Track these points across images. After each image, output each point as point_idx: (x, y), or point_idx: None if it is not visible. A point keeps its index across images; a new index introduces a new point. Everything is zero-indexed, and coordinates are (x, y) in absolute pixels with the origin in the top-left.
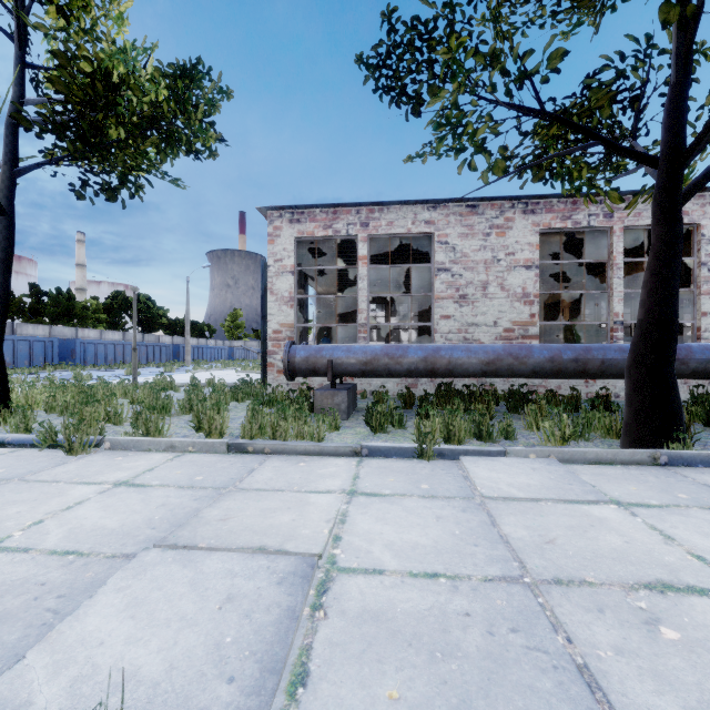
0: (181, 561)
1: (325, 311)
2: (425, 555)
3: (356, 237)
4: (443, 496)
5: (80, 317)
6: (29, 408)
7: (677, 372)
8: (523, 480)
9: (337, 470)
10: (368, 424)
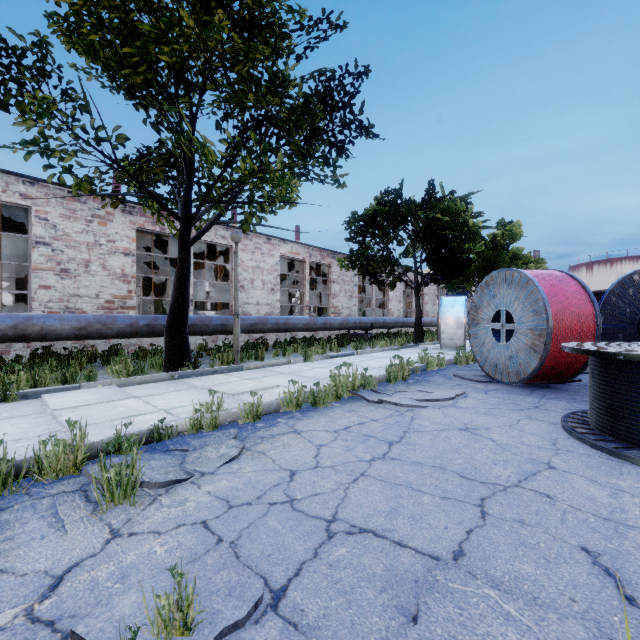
0: None
1: None
2: None
3: None
4: (20, 416)
5: None
6: None
7: (205, 331)
8: (86, 398)
9: None
10: None
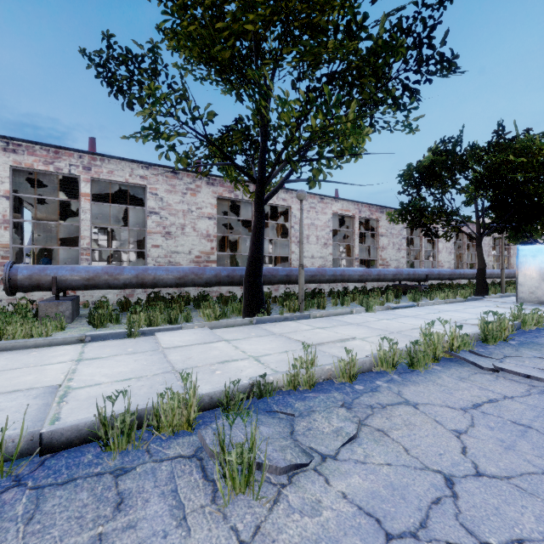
0: None
1: (42, 231)
2: (126, 374)
3: (79, 177)
4: (141, 352)
5: None
6: None
7: (273, 281)
8: (187, 338)
9: (66, 352)
10: (91, 323)
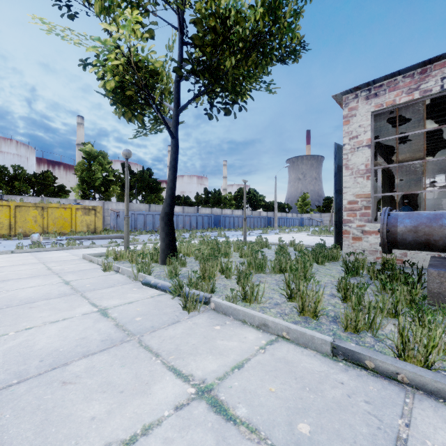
0: None
1: (388, 184)
2: None
3: None
4: None
5: (223, 203)
6: (188, 255)
7: None
8: None
9: None
10: None
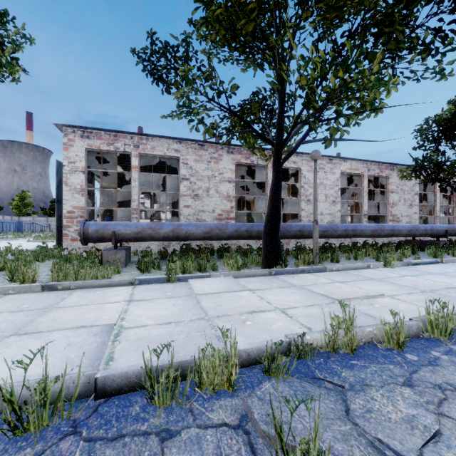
0: (34, 338)
1: (107, 197)
2: (166, 317)
3: (131, 154)
4: (178, 296)
5: None
6: None
7: (287, 236)
8: (215, 286)
9: (121, 292)
10: (139, 269)
